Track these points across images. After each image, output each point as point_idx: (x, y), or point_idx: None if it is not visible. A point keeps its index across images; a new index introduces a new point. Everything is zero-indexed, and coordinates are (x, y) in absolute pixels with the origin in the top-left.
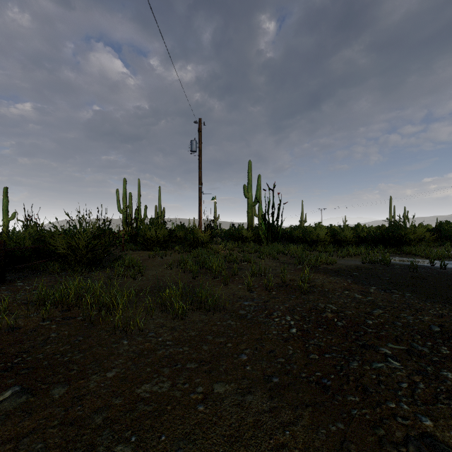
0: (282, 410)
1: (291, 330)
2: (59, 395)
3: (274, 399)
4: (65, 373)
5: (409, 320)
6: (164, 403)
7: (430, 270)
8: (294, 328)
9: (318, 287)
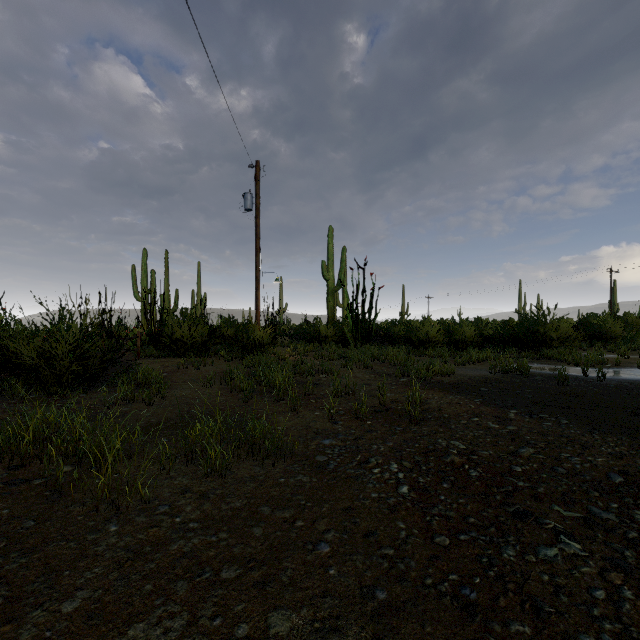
0: None
1: (400, 490)
2: None
3: None
4: None
5: (576, 464)
6: None
7: (584, 383)
8: (405, 486)
9: (433, 412)
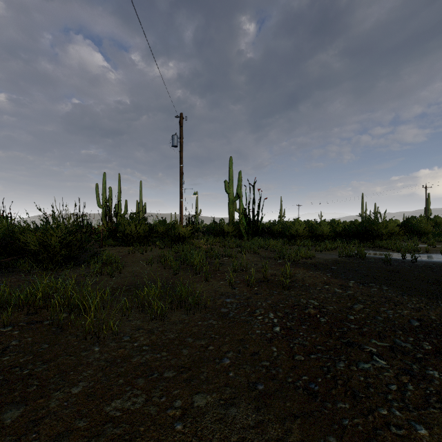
0: (269, 424)
1: (274, 329)
2: (12, 419)
3: (260, 411)
4: (22, 391)
5: (389, 314)
6: (137, 423)
7: (402, 263)
8: (278, 327)
9: (299, 282)
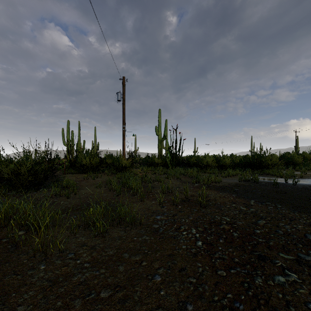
0: None
1: (197, 244)
2: None
3: None
4: None
5: (288, 229)
6: None
7: (286, 186)
8: (200, 241)
9: (212, 201)
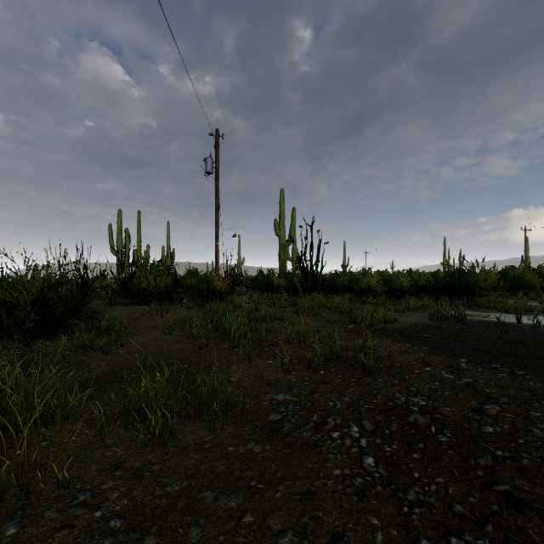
0: None
1: (365, 464)
2: None
3: None
4: None
5: None
6: None
7: (521, 330)
8: (370, 457)
9: (384, 361)
